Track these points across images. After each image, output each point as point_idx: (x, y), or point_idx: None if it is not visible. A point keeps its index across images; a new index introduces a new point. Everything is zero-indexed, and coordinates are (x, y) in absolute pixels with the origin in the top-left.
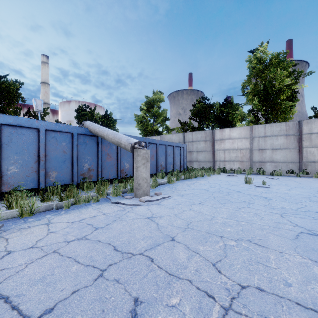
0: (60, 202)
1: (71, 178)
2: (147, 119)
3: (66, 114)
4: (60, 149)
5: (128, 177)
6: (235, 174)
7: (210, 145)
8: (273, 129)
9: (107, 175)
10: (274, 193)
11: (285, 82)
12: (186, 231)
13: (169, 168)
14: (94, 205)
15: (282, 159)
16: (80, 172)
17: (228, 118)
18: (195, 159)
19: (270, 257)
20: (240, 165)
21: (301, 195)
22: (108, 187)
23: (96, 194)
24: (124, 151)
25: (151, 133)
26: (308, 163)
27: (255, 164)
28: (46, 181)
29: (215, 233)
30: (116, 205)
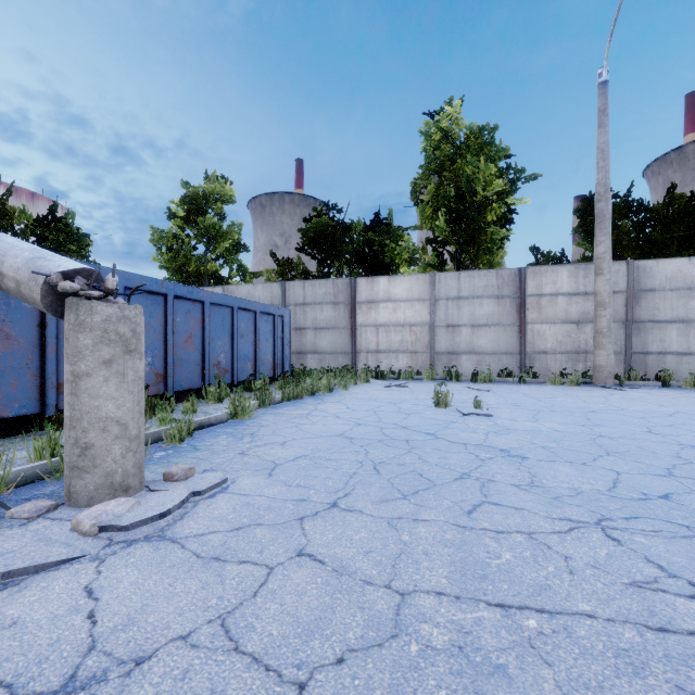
0: None
1: None
2: (189, 242)
3: None
4: None
5: None
6: (403, 382)
7: (346, 314)
8: (474, 284)
9: None
10: (513, 432)
11: (495, 186)
12: None
13: (242, 372)
14: None
15: (490, 347)
16: None
17: (383, 257)
18: (310, 347)
19: None
20: (410, 361)
21: (572, 435)
22: None
23: None
24: None
25: (199, 282)
26: (536, 354)
27: (440, 357)
28: None
29: None
30: None
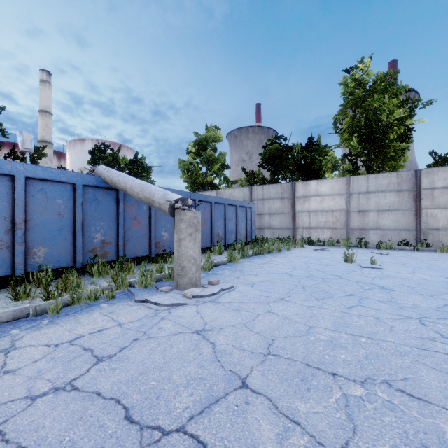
0: (42, 303)
1: (73, 256)
2: (198, 166)
3: (78, 158)
4: (52, 210)
5: (168, 253)
6: (326, 247)
7: (289, 204)
8: (379, 182)
9: (133, 251)
10: (392, 278)
11: (396, 114)
12: (266, 363)
13: (229, 239)
14: (105, 306)
15: (392, 225)
16: (87, 247)
17: (314, 166)
18: (266, 224)
19: (443, 428)
20: (332, 234)
21: (434, 282)
22: (134, 270)
23: (110, 285)
24: (161, 214)
25: (203, 187)
26: (429, 230)
27: (354, 232)
28: (27, 262)
29: (321, 367)
30: (142, 306)
